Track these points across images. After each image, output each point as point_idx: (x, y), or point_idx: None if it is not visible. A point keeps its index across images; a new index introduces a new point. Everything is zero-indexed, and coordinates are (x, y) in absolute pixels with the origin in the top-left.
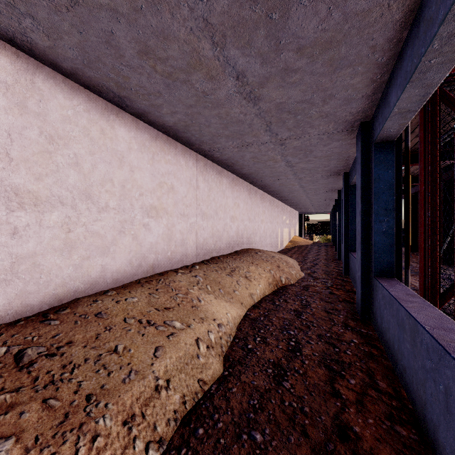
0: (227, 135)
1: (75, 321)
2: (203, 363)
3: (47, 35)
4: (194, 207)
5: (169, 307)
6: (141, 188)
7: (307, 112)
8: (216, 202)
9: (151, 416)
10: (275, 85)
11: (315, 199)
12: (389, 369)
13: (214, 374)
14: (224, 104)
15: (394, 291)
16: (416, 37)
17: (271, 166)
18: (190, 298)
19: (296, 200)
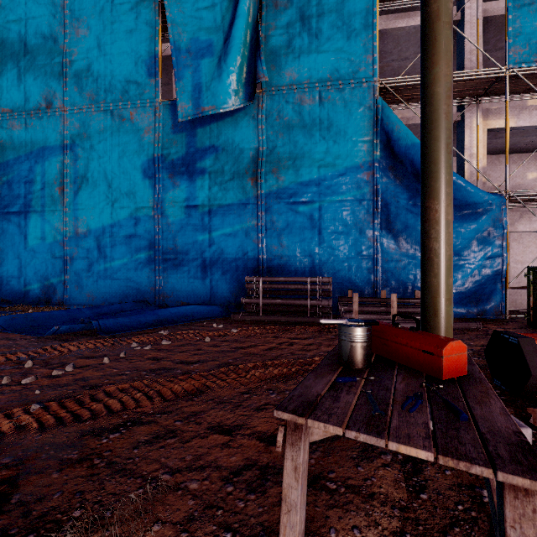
0: None
1: None
2: None
3: None
4: None
5: None
6: None
7: None
8: None
9: None
10: None
11: None
12: None
13: None
14: None
15: None
16: None
17: None
18: None
19: None
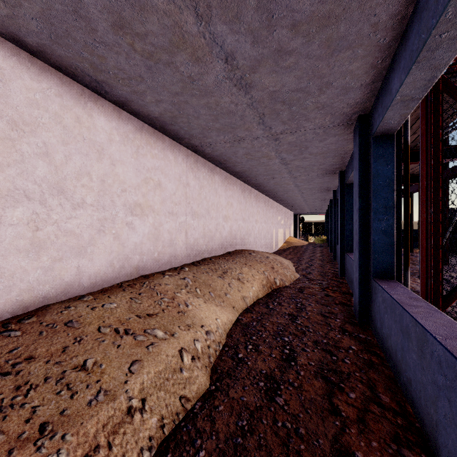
0: (218, 128)
1: (40, 332)
2: (187, 377)
3: (2, 0)
4: (184, 206)
5: (152, 313)
6: (123, 184)
7: (302, 103)
8: (208, 201)
9: (120, 446)
10: (268, 70)
11: (310, 199)
12: (391, 379)
13: (199, 389)
14: (213, 92)
15: (396, 295)
16: (425, 9)
17: (265, 164)
18: (177, 302)
19: (291, 200)
